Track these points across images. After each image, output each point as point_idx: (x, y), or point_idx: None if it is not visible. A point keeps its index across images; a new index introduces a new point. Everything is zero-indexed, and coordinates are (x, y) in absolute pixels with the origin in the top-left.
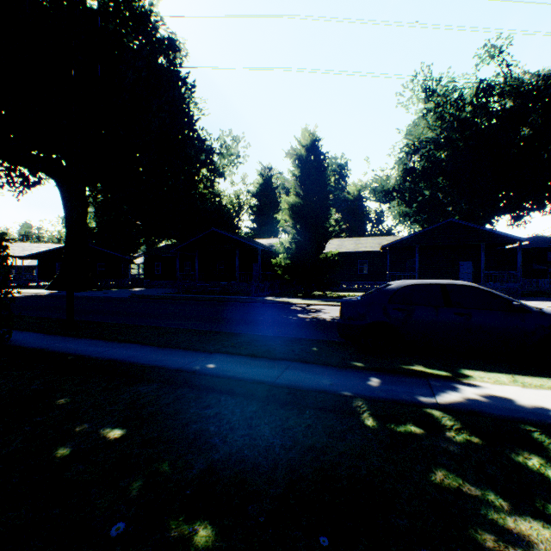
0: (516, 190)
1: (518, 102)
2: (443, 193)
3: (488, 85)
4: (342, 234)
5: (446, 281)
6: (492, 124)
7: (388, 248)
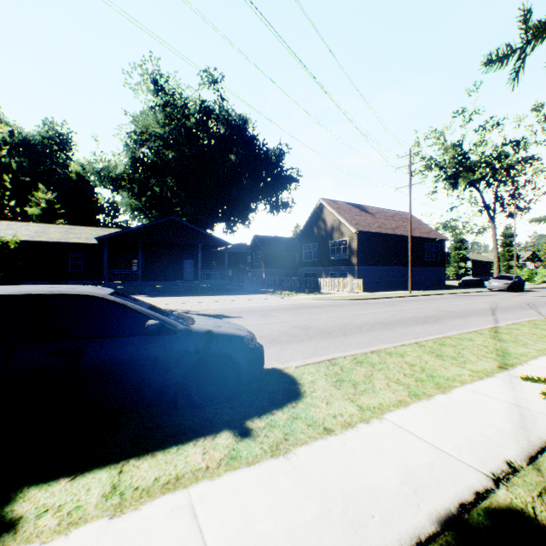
0: (228, 204)
1: (229, 132)
2: (173, 193)
3: (209, 107)
4: (59, 220)
5: (53, 288)
6: (211, 142)
7: (106, 241)
